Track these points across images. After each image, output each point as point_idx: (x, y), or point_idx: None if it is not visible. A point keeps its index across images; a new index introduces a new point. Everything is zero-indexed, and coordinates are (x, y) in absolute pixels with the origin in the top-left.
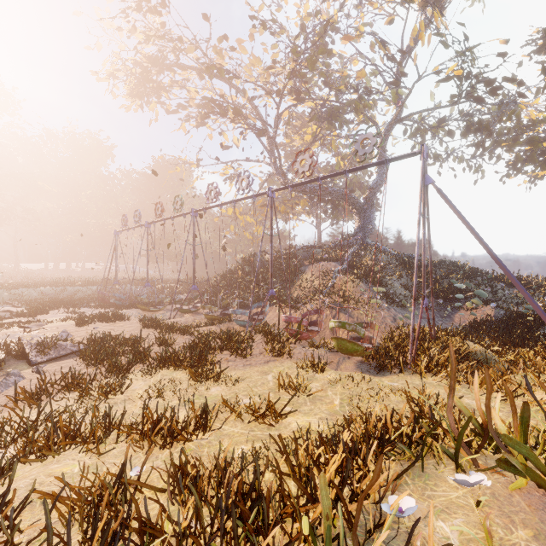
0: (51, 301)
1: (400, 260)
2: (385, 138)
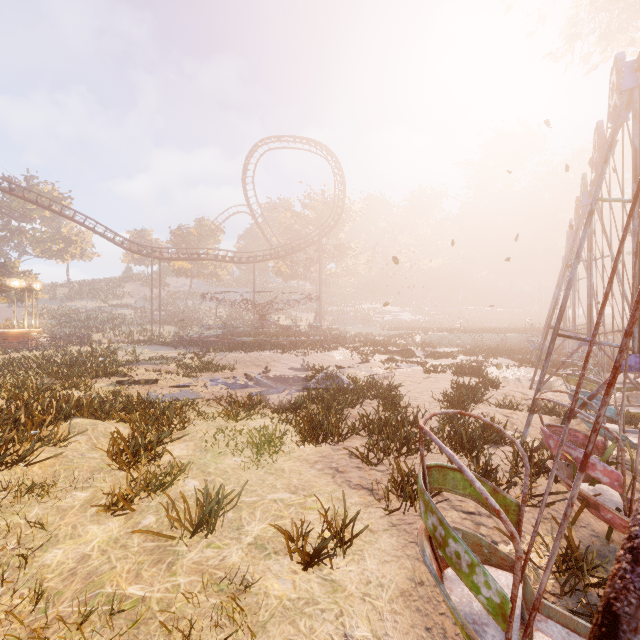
0: (488, 348)
1: None
2: None
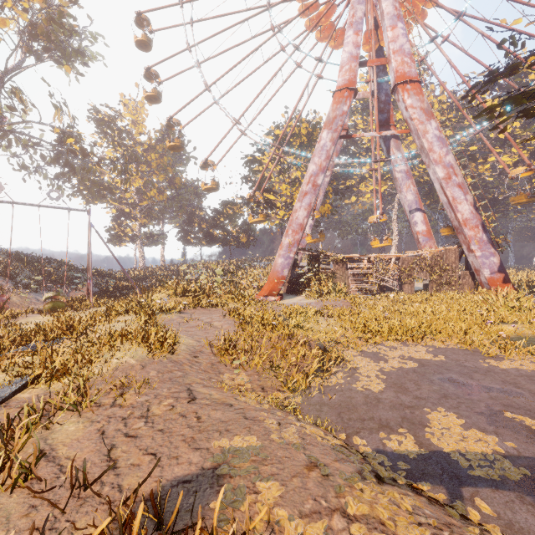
0: None
1: (17, 257)
2: None
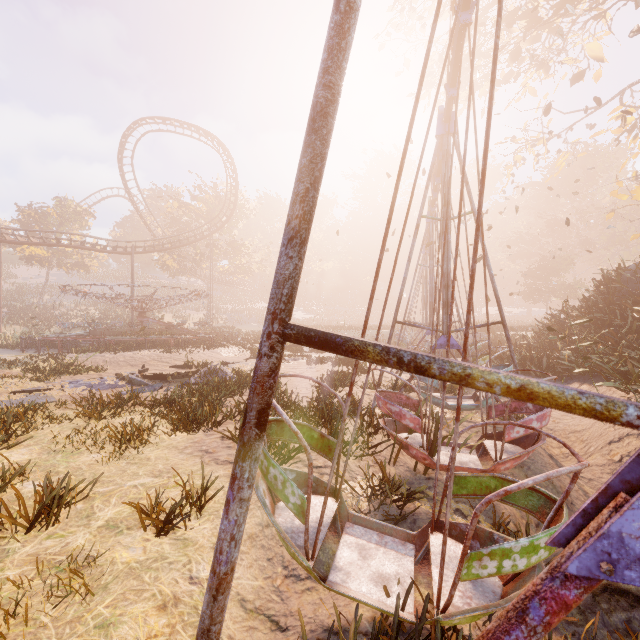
0: None
1: None
2: None
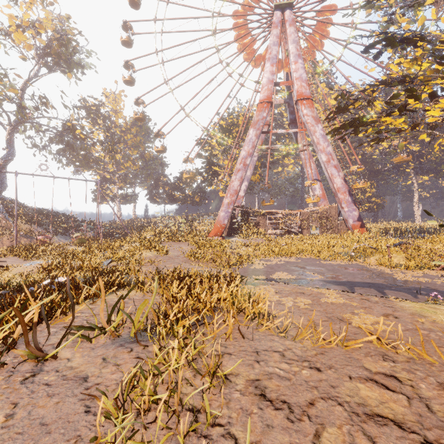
0: None
1: (40, 211)
2: (15, 128)
